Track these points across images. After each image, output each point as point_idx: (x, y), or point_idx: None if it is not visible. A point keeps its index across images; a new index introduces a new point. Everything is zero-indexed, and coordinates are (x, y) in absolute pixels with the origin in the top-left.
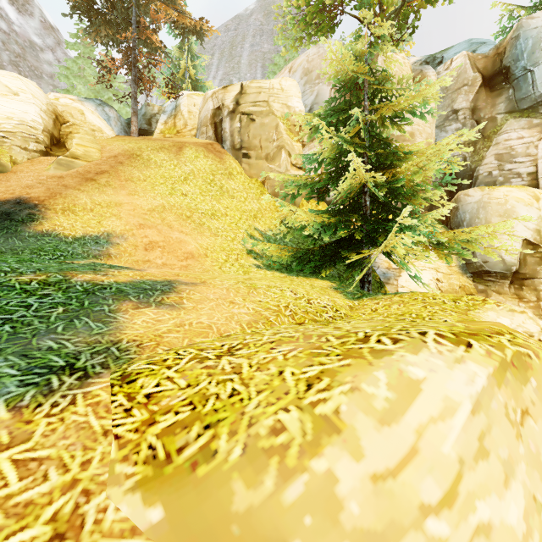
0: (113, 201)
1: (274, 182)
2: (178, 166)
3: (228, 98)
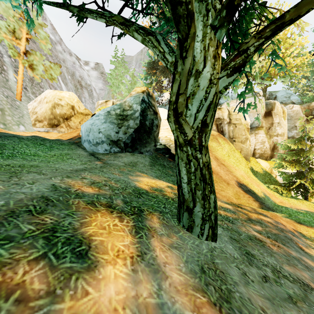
0: (241, 175)
1: (244, 152)
2: (223, 149)
3: (225, 116)
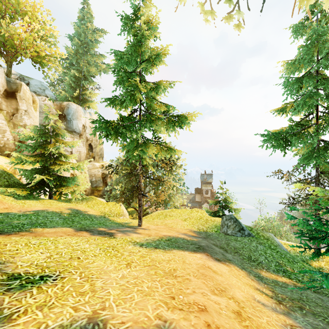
0: None
1: None
2: None
3: None
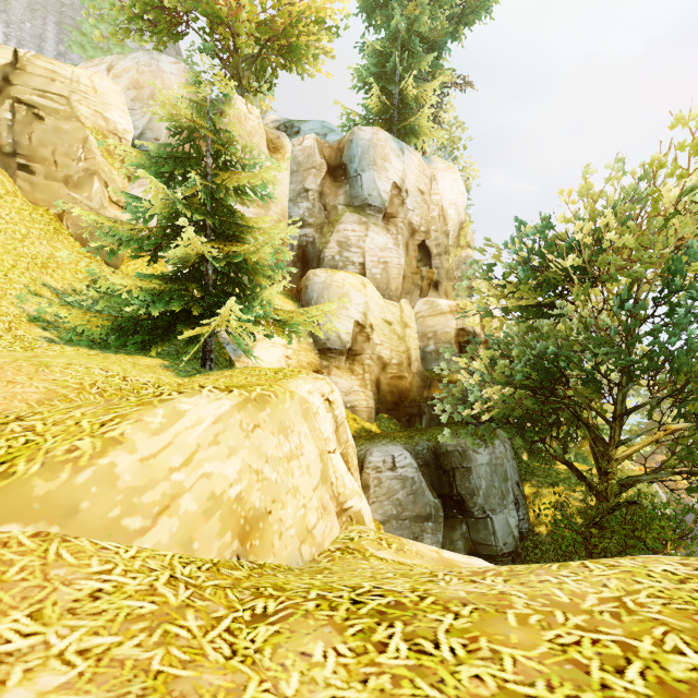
0: None
1: (81, 220)
2: None
3: None
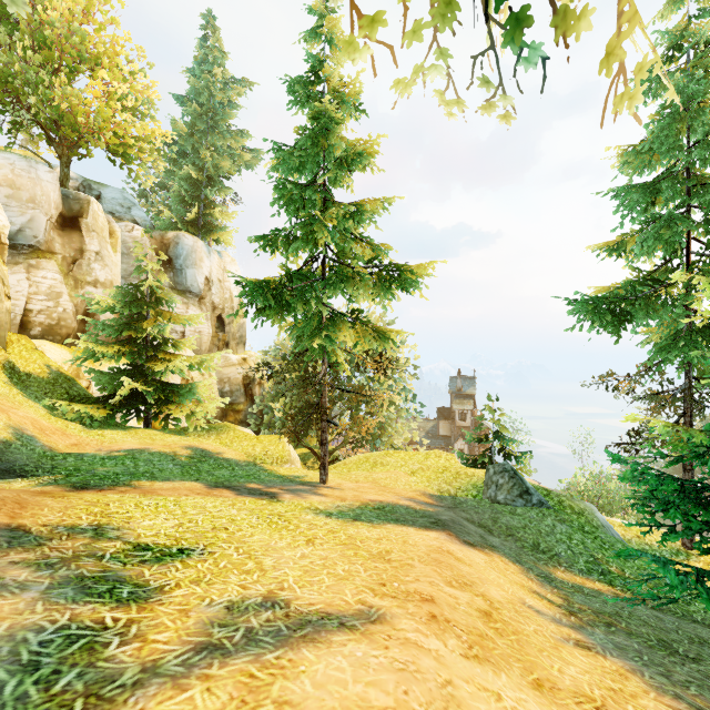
0: None
1: None
2: None
3: None
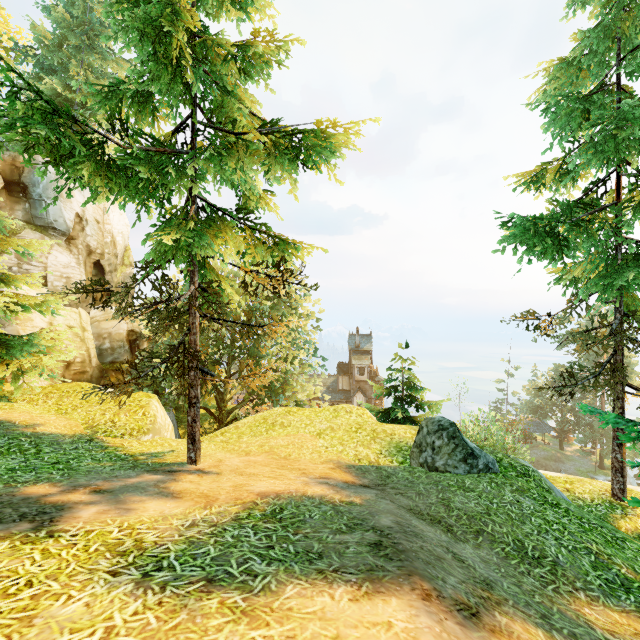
0: None
1: None
2: None
3: None
